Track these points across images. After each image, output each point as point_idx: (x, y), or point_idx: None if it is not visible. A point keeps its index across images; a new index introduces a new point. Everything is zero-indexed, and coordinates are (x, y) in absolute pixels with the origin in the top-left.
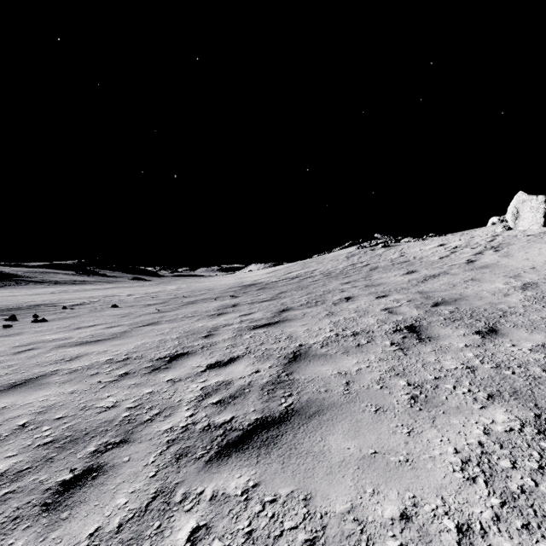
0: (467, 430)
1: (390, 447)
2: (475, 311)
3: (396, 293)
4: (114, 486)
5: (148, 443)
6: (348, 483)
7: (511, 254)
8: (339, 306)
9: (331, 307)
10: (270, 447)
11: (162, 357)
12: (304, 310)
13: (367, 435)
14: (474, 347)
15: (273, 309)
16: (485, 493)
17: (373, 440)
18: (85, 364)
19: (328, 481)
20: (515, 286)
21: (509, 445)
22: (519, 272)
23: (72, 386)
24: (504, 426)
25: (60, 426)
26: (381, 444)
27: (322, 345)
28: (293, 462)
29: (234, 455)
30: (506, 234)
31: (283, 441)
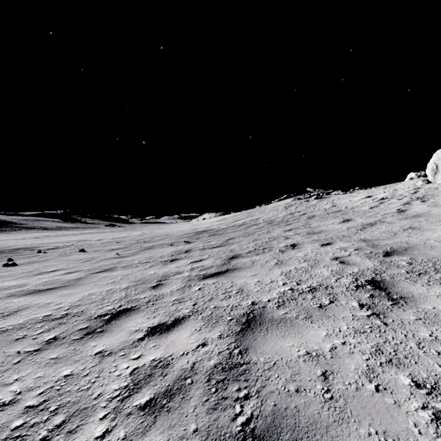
0: None
1: None
2: (436, 263)
3: (339, 240)
4: None
5: None
6: None
7: (439, 204)
8: (287, 254)
9: (279, 255)
10: None
11: (103, 313)
12: (252, 257)
13: None
14: None
15: (223, 255)
16: None
17: None
18: (19, 322)
19: None
20: None
21: None
22: None
23: None
24: None
25: None
26: None
27: (279, 305)
28: None
29: None
30: (426, 187)
31: None
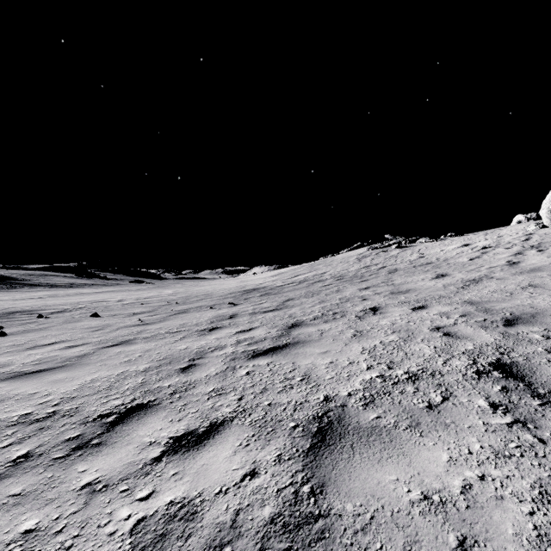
0: None
1: None
2: None
3: (436, 302)
4: None
5: None
6: None
7: None
8: (367, 322)
9: (356, 323)
10: None
11: (105, 412)
12: (320, 326)
13: None
14: None
15: (279, 323)
16: None
17: None
18: None
19: None
20: None
21: None
22: None
23: None
24: None
25: None
26: None
27: (366, 403)
28: None
29: None
30: (541, 232)
31: None
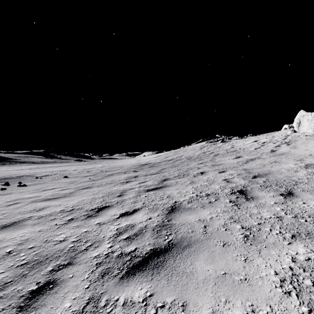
0: (281, 259)
1: (234, 270)
2: (278, 181)
3: (230, 169)
4: (63, 294)
5: (84, 265)
6: (209, 294)
7: (297, 147)
8: (197, 178)
9: (192, 178)
10: (159, 269)
11: (93, 208)
12: (176, 179)
13: (219, 261)
14: (280, 204)
15: (158, 179)
16: (298, 303)
17: (223, 265)
18: (48, 213)
19: (197, 293)
20: (301, 166)
21: (309, 270)
22: (302, 157)
23: (40, 226)
24: (304, 257)
25: (31, 253)
26: (228, 268)
27: (188, 202)
28: (174, 279)
29: (137, 274)
30: (293, 134)
31: (167, 265)
